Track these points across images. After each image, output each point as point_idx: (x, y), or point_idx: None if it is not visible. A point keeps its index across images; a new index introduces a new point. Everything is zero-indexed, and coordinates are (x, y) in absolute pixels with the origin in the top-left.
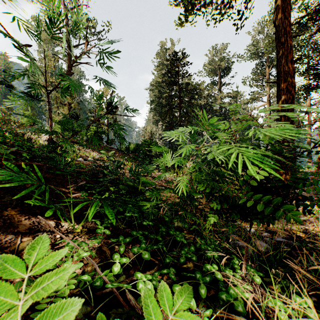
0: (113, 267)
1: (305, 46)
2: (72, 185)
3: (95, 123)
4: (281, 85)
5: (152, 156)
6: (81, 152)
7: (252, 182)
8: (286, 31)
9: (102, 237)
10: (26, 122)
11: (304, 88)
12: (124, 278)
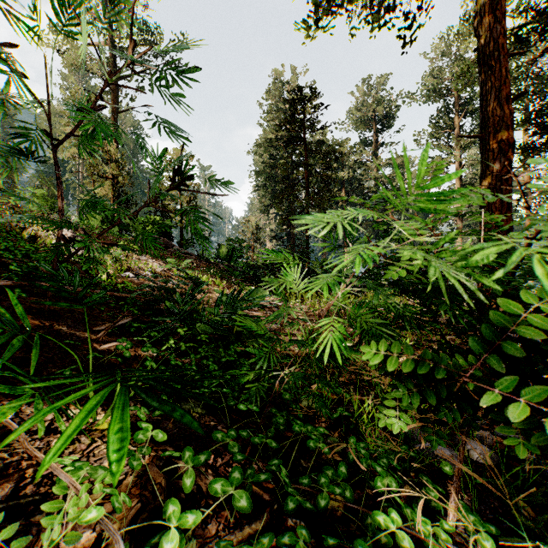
0: (161, 542)
1: (522, 78)
2: (105, 326)
3: (147, 205)
4: (489, 142)
5: (258, 268)
6: (131, 262)
7: (508, 342)
8: (498, 45)
9: (148, 449)
10: (37, 208)
11: (524, 150)
12: (193, 547)
